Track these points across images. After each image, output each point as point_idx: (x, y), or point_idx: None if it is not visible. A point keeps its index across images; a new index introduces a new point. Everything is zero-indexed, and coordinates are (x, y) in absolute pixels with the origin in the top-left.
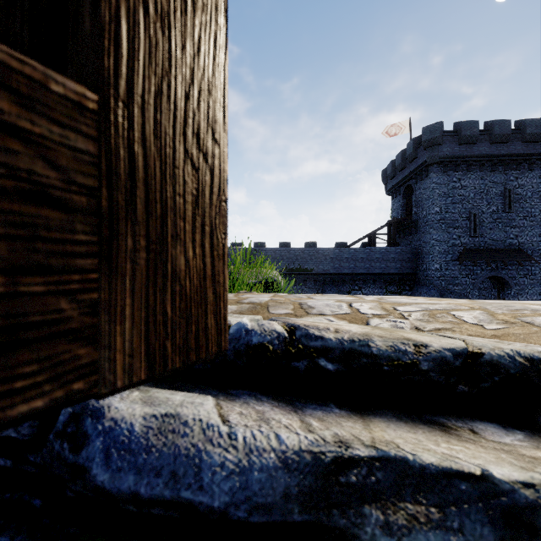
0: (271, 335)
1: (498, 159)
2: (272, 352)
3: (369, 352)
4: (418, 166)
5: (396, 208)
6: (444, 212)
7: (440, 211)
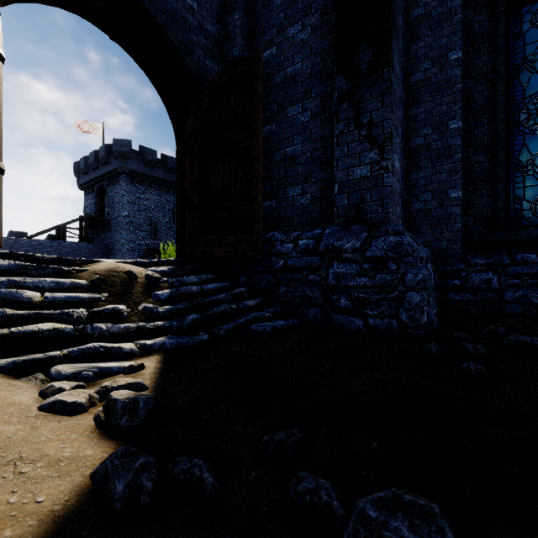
0: (5, 252)
1: (170, 184)
2: (5, 256)
3: (35, 256)
4: (111, 171)
5: (90, 204)
6: (132, 217)
7: (129, 215)
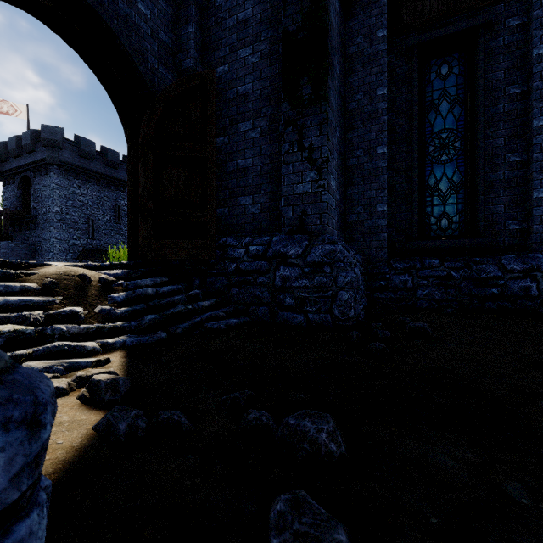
0: None
1: (111, 180)
2: None
3: None
4: (38, 161)
5: (10, 197)
6: (65, 213)
7: (62, 212)
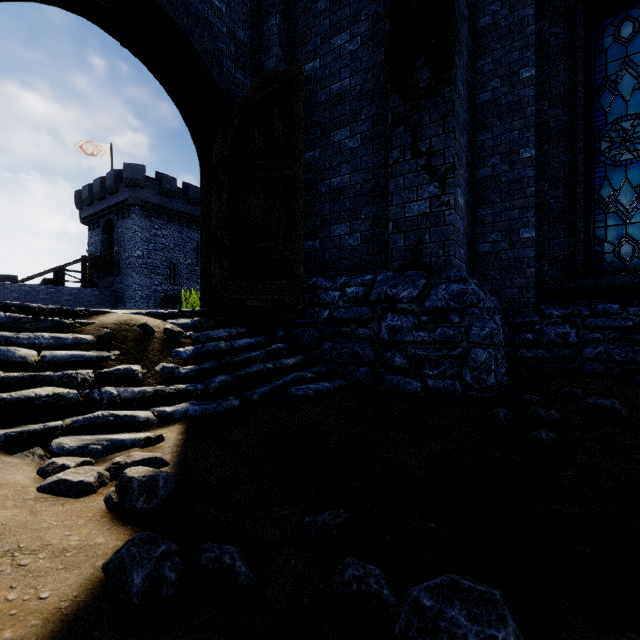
0: None
1: (193, 218)
2: None
3: (30, 307)
4: (120, 203)
5: (95, 242)
6: (147, 257)
7: (143, 256)
